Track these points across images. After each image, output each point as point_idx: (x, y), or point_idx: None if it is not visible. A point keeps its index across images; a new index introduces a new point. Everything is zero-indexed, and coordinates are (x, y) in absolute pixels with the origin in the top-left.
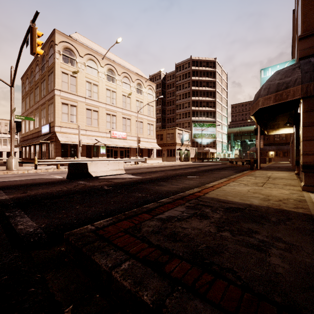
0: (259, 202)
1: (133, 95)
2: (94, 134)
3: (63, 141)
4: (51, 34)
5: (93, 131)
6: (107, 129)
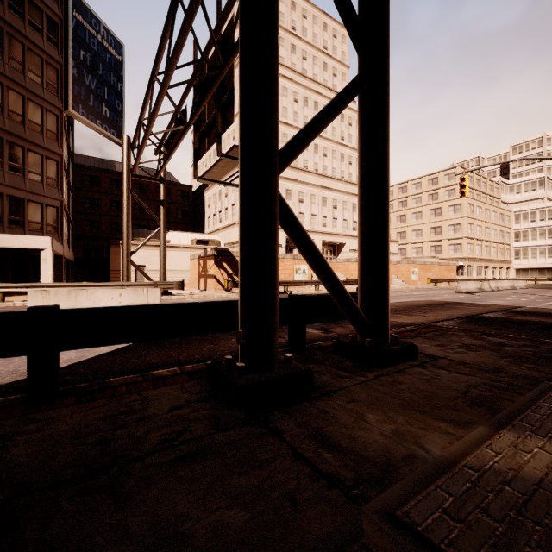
0: None
1: None
2: None
3: None
4: None
5: None
6: None
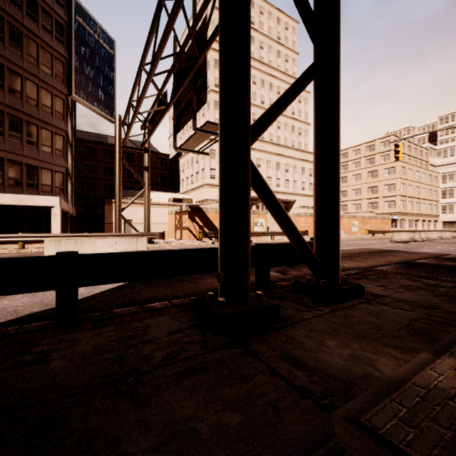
0: None
1: None
2: None
3: None
4: None
5: None
6: None
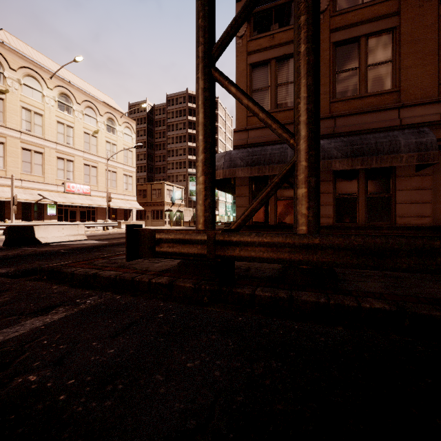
0: None
1: (101, 134)
2: (36, 186)
3: None
4: None
5: (35, 182)
6: (58, 180)
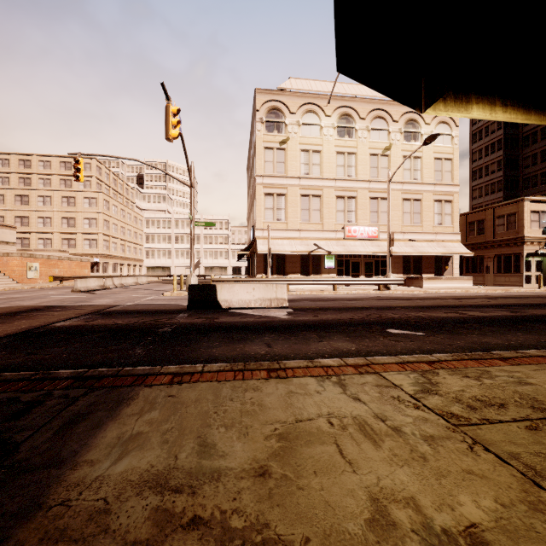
0: (114, 474)
1: (395, 148)
2: (313, 235)
3: (261, 250)
4: (254, 99)
5: (313, 231)
6: (337, 225)
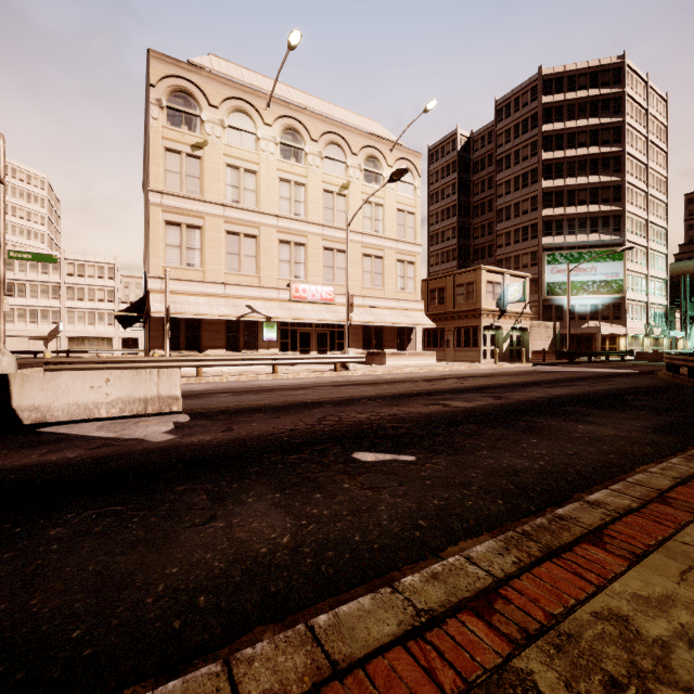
0: None
1: (354, 189)
2: (246, 292)
3: (157, 311)
4: (147, 66)
5: (245, 286)
6: (281, 280)
